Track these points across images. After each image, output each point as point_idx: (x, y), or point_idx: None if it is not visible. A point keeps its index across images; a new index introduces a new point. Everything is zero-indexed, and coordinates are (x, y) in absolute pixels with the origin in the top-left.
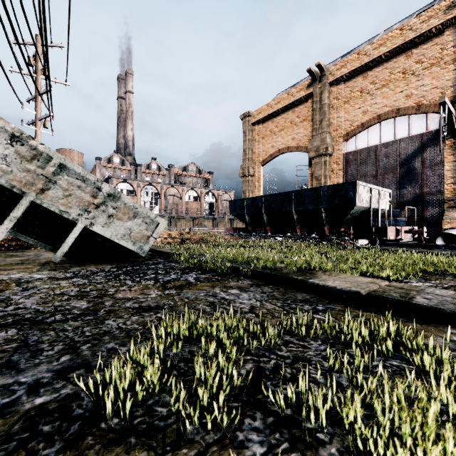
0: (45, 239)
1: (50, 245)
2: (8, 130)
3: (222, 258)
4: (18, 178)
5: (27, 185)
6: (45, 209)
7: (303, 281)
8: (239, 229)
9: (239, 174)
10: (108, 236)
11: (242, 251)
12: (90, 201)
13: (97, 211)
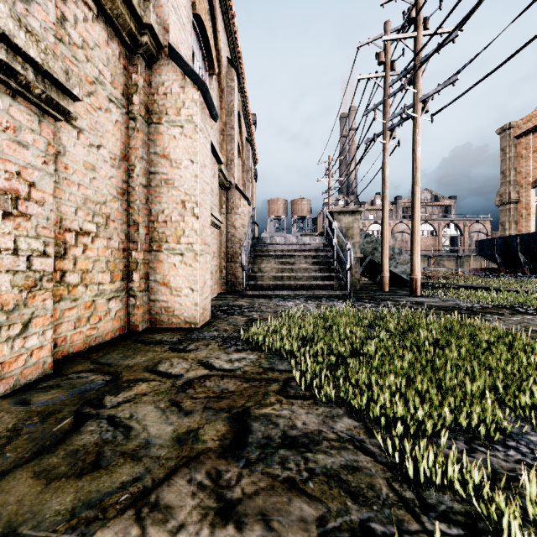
0: (366, 273)
1: (367, 276)
2: (365, 234)
3: (458, 283)
4: (366, 250)
5: (368, 252)
6: (373, 261)
7: (494, 289)
8: (488, 269)
9: (495, 202)
10: (396, 272)
11: (470, 280)
12: (389, 257)
13: (391, 261)
